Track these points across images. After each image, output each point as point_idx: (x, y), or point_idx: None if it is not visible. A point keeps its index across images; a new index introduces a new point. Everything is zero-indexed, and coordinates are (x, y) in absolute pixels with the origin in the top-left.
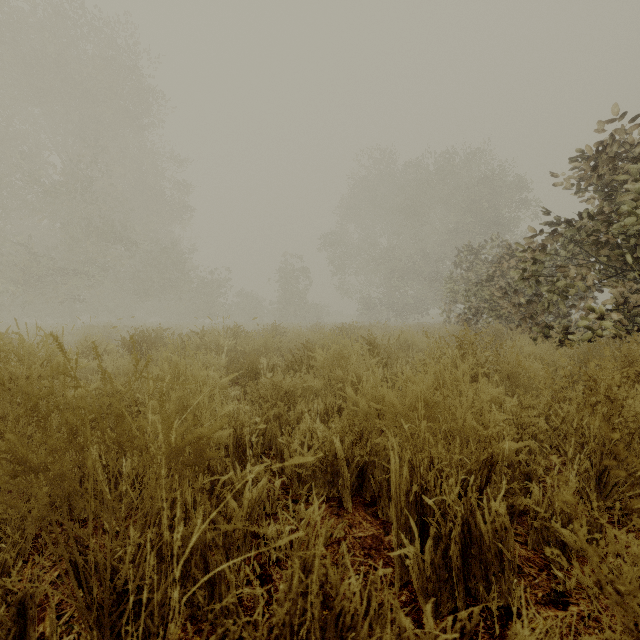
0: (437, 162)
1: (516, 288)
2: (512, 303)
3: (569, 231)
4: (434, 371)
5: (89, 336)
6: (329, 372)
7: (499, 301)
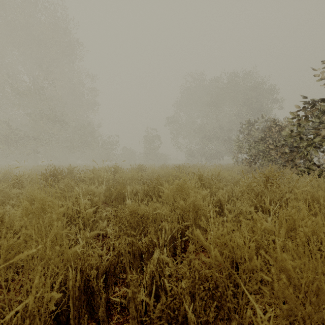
0: (228, 78)
1: (279, 144)
2: (280, 152)
3: (323, 106)
4: (285, 214)
5: (23, 172)
6: (173, 200)
7: (272, 151)
